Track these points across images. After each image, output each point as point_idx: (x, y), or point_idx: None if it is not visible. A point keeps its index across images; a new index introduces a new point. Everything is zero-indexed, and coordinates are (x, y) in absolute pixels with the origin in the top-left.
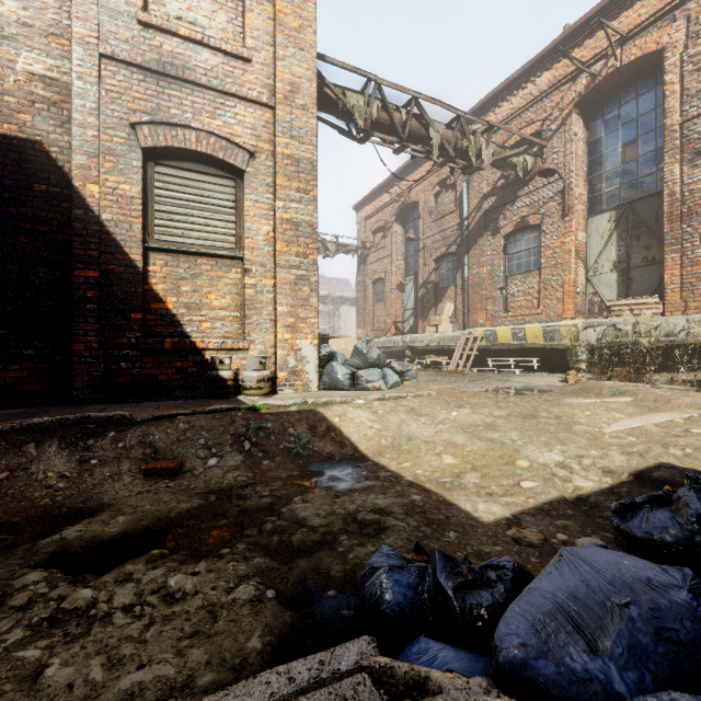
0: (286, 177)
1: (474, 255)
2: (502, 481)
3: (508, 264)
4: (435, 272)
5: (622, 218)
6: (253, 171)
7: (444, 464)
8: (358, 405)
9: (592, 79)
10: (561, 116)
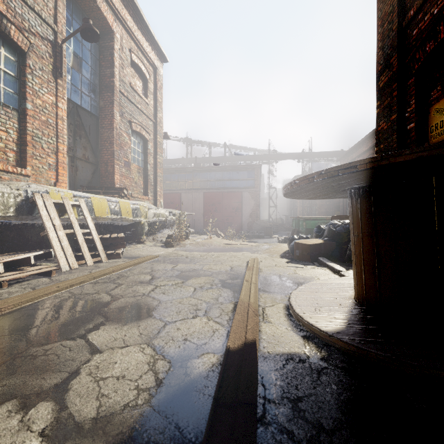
0: None
1: None
2: None
3: None
4: None
5: (71, 112)
6: None
7: None
8: None
9: None
10: None
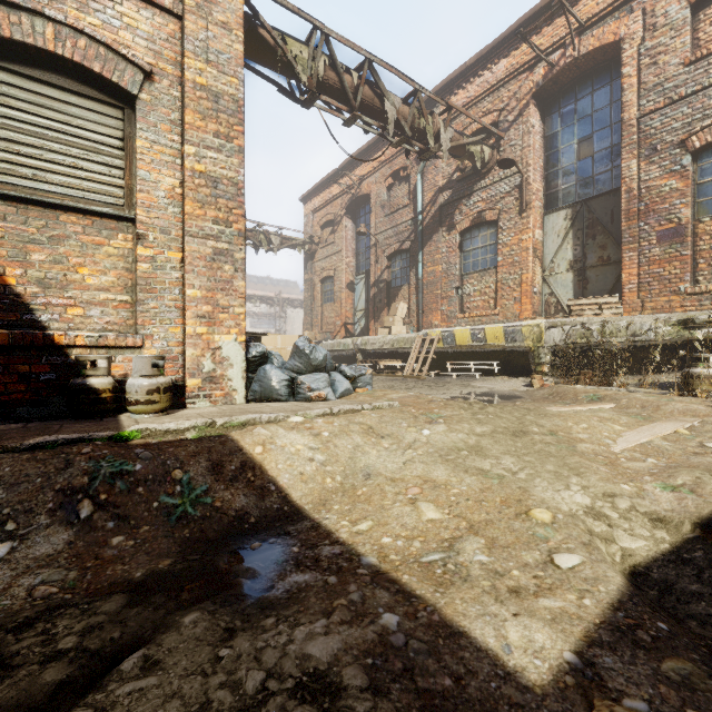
0: (199, 115)
1: (429, 252)
2: (523, 555)
3: (464, 262)
4: (388, 270)
5: (578, 216)
6: (150, 99)
7: (424, 522)
8: (294, 425)
9: (549, 69)
10: (518, 107)
